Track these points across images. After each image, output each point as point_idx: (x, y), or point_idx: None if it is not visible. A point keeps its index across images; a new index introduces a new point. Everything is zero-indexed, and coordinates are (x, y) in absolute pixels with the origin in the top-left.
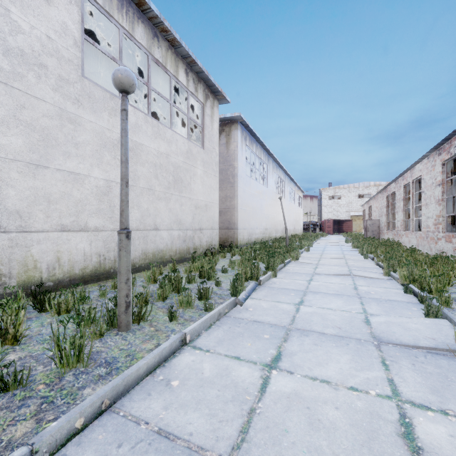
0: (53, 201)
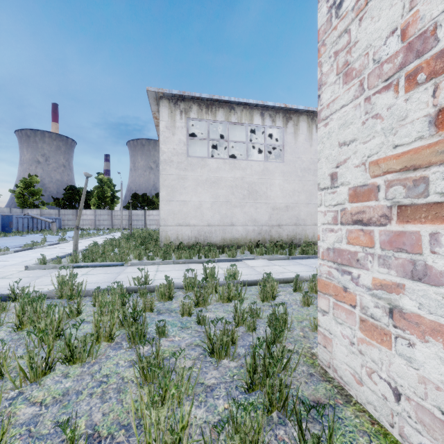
0: (312, 215)
